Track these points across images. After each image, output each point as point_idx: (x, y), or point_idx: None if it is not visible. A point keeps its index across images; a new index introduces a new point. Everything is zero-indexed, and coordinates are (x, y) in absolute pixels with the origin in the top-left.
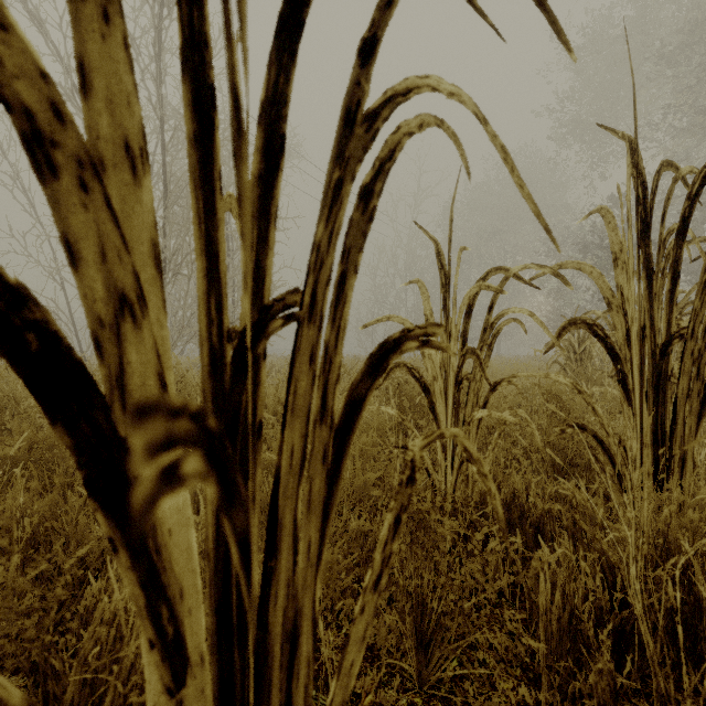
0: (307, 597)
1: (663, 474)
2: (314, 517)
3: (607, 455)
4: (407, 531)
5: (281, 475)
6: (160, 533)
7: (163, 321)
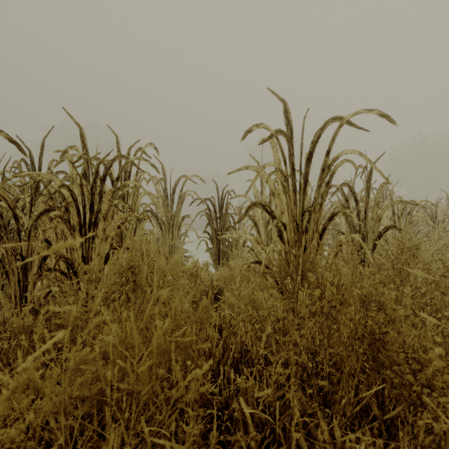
0: None
1: None
2: None
3: None
4: None
5: None
6: None
7: None
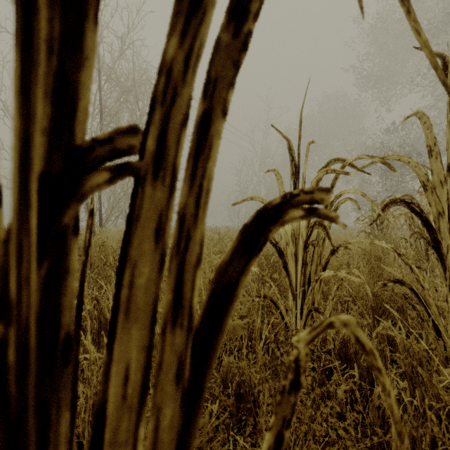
0: None
1: None
2: None
3: (422, 304)
4: (272, 382)
5: (108, 413)
6: None
7: None
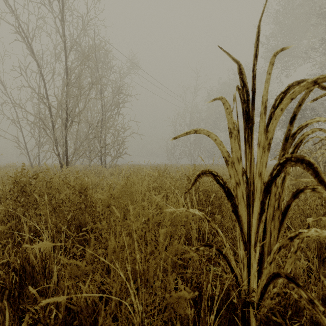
0: None
1: None
2: None
3: None
4: None
5: None
6: None
7: None
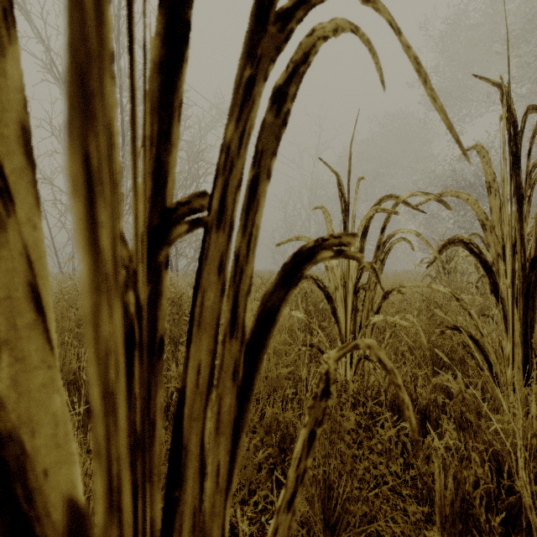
0: (215, 525)
1: (536, 371)
2: (224, 439)
3: (481, 352)
4: None
5: (186, 396)
6: (32, 475)
7: (37, 221)
